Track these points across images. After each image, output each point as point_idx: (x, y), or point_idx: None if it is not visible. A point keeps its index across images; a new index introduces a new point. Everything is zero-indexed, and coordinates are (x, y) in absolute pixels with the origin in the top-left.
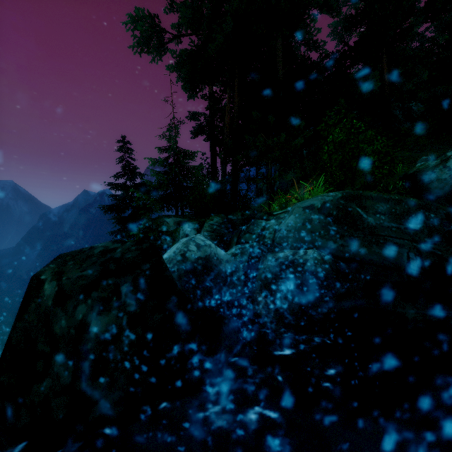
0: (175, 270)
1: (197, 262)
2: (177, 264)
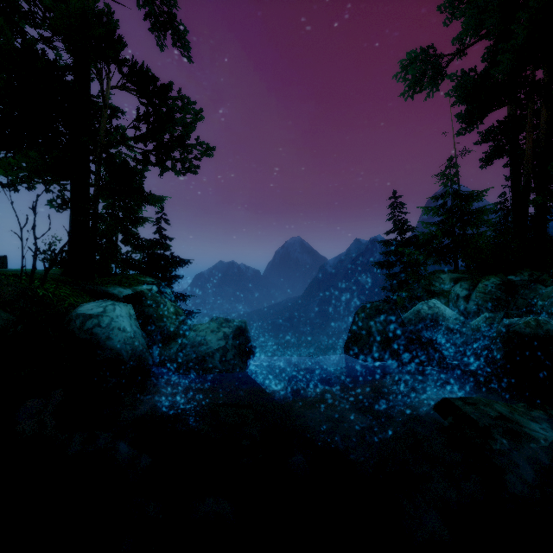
0: (413, 319)
1: (427, 316)
2: (414, 316)
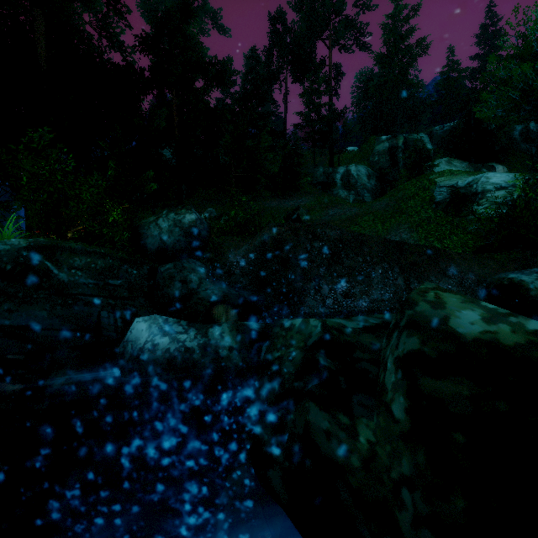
0: None
1: None
2: None
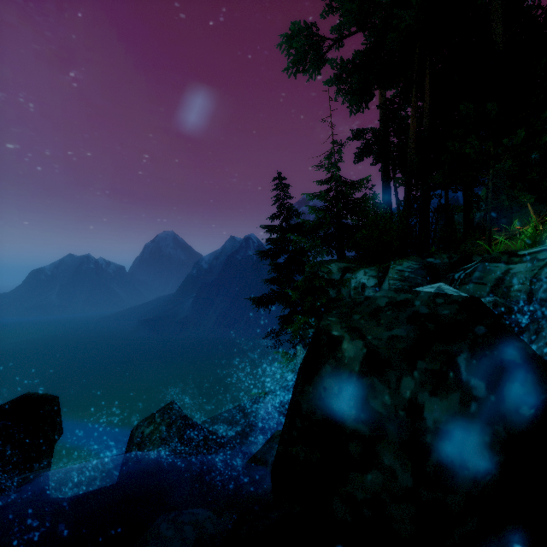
0: None
1: None
2: None
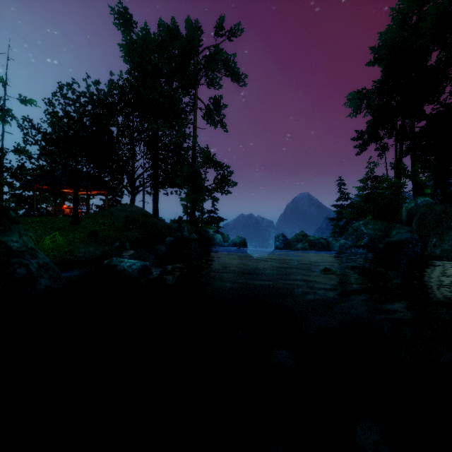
0: None
1: None
2: None
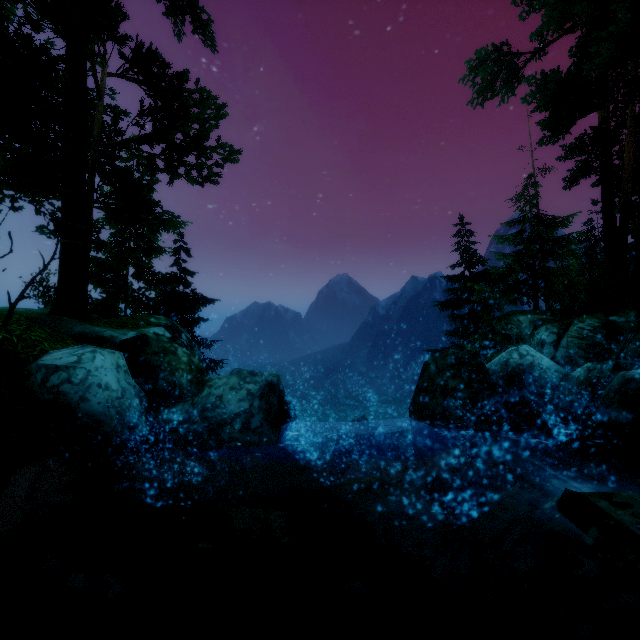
0: (499, 371)
1: (518, 367)
2: (501, 367)
